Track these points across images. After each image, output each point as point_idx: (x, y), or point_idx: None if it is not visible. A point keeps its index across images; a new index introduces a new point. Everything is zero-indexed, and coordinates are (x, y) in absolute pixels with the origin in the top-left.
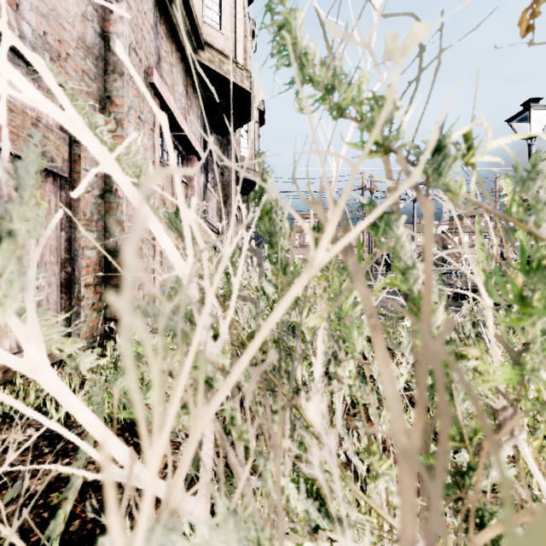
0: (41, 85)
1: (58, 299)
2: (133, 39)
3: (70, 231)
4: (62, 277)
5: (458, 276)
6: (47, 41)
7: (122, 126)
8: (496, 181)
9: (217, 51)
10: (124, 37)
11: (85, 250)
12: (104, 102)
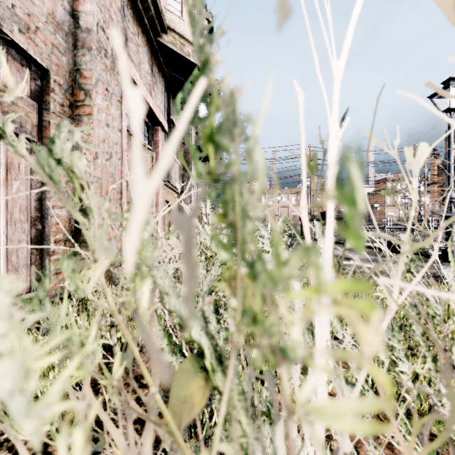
0: (11, 55)
1: (28, 255)
2: (101, 18)
3: (40, 191)
4: (32, 234)
5: (385, 231)
6: (15, 13)
7: (90, 96)
8: (415, 150)
9: (178, 35)
10: (92, 16)
11: (55, 209)
12: (74, 75)
